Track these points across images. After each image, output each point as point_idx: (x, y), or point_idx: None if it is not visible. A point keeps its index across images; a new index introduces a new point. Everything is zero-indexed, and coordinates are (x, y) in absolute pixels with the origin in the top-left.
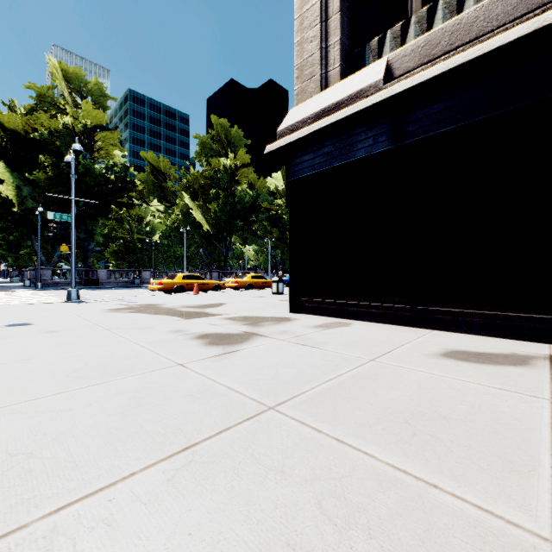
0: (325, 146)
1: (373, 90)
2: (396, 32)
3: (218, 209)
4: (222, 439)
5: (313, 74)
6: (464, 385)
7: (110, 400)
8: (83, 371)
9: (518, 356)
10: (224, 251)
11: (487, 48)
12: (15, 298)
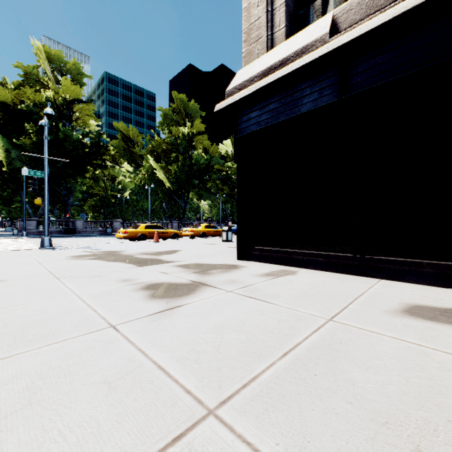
0: (271, 102)
1: (319, 45)
2: None
3: (178, 169)
4: None
5: (259, 36)
6: None
7: None
8: None
9: None
10: (183, 205)
11: None
12: None
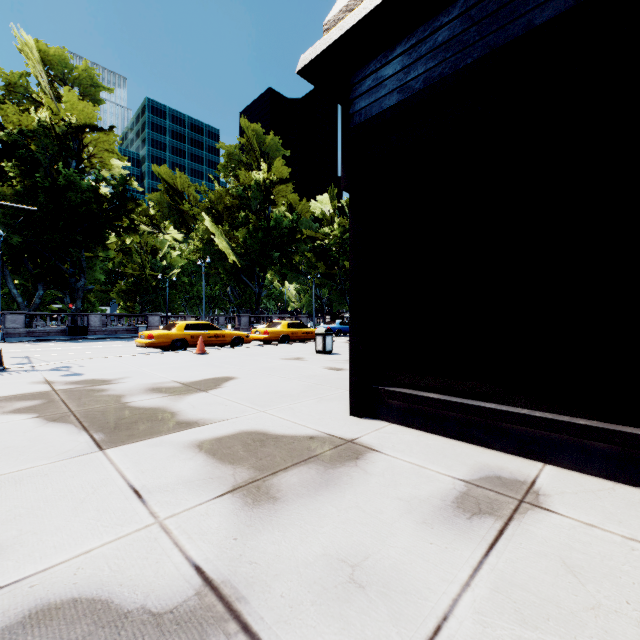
0: (440, 26)
1: None
2: None
3: (248, 236)
4: None
5: None
6: None
7: None
8: None
9: None
10: (257, 290)
11: None
12: None
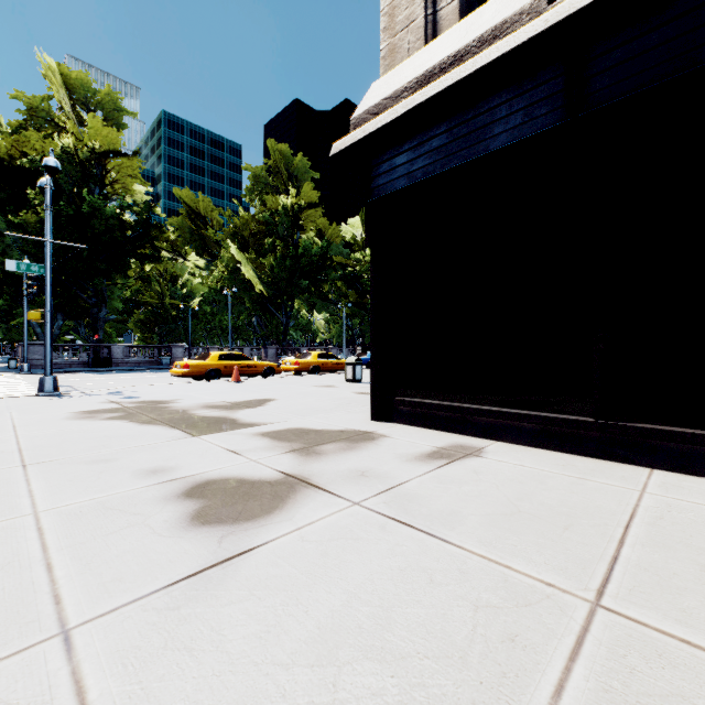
0: (433, 136)
1: (528, 19)
2: None
3: (275, 264)
4: None
5: (412, 18)
6: None
7: None
8: None
9: None
10: (284, 320)
11: None
12: None
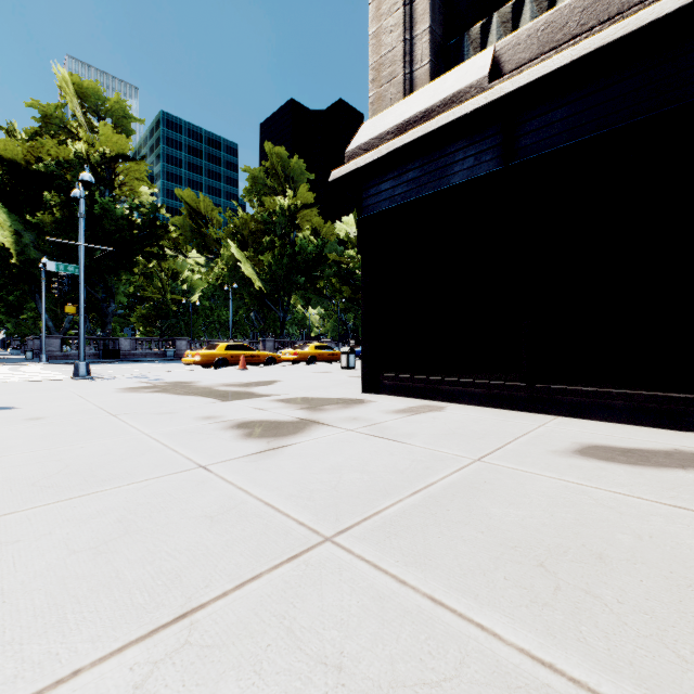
0: (410, 170)
1: (475, 92)
2: (505, 14)
3: (273, 261)
4: (243, 598)
5: (394, 75)
6: (618, 500)
7: (83, 525)
8: (58, 477)
9: (685, 454)
10: (281, 315)
11: (636, 24)
12: (8, 374)
